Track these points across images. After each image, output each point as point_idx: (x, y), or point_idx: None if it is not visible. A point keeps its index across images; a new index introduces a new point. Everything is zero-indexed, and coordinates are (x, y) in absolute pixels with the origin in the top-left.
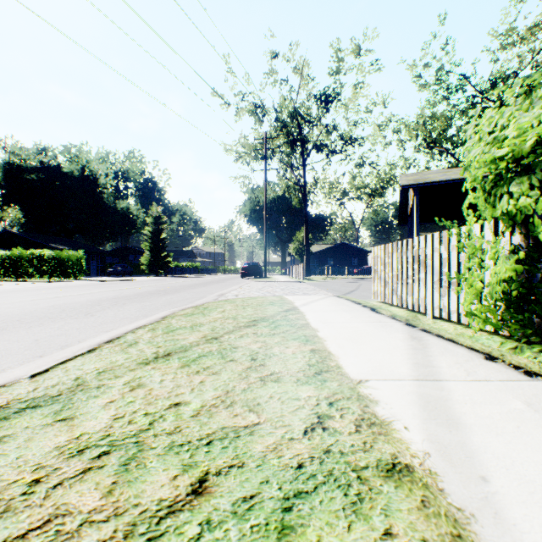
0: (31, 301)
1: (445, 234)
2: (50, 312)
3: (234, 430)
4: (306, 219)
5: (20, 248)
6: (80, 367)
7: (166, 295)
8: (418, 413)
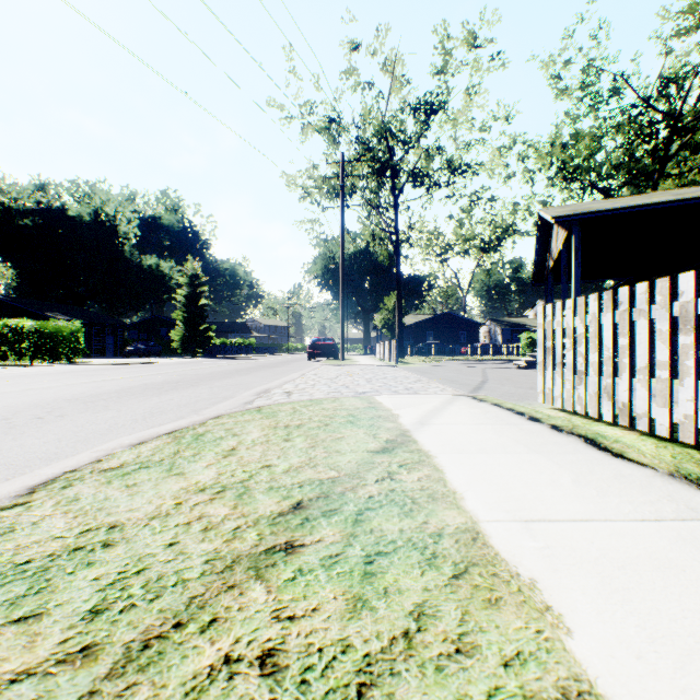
0: None
1: None
2: None
3: None
4: (399, 279)
5: None
6: None
7: (166, 393)
8: None
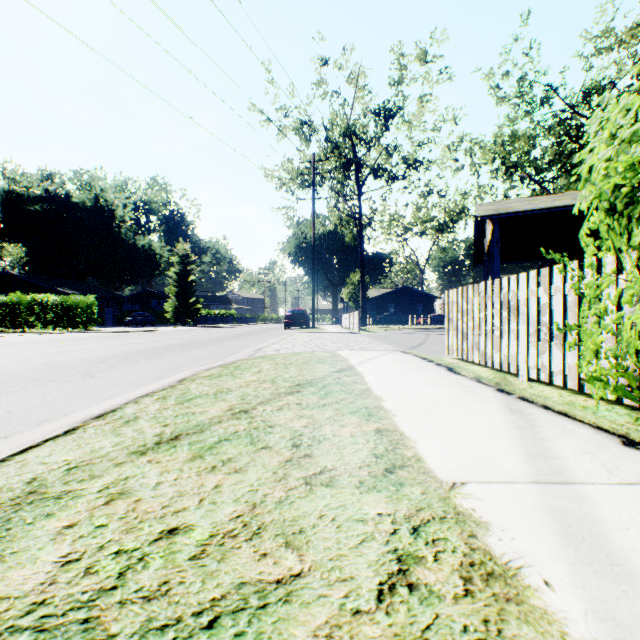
0: (22, 357)
1: (544, 272)
2: (40, 373)
3: (258, 591)
4: (362, 258)
5: (19, 293)
6: (44, 459)
7: (191, 350)
8: (559, 550)
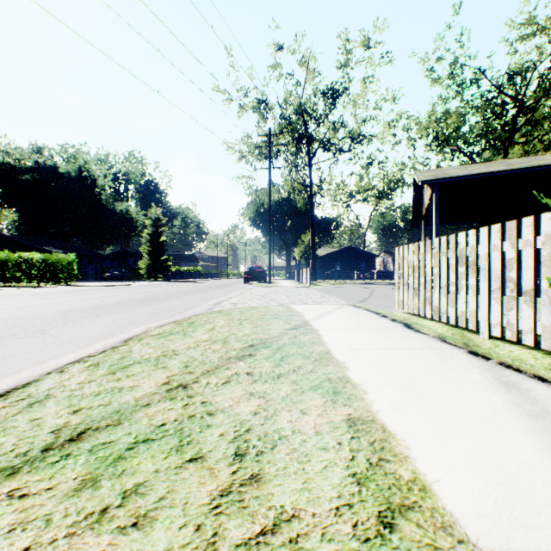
0: None
1: (511, 225)
2: None
3: None
4: (313, 221)
5: (7, 251)
6: None
7: (153, 304)
8: None
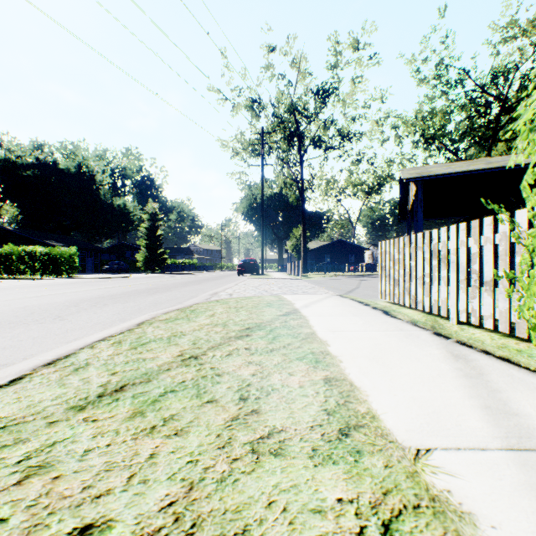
0: (5, 301)
1: (474, 224)
2: (15, 316)
3: None
4: (304, 216)
5: (12, 245)
6: None
7: (155, 294)
8: None
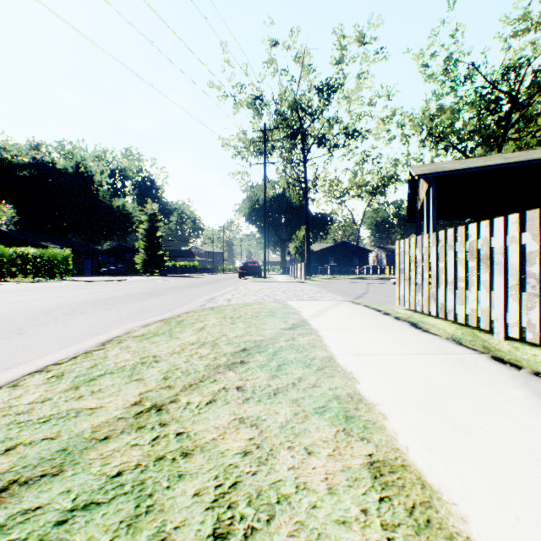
0: None
1: (532, 214)
2: None
3: None
4: (307, 217)
5: (2, 246)
6: None
7: (145, 300)
8: None
